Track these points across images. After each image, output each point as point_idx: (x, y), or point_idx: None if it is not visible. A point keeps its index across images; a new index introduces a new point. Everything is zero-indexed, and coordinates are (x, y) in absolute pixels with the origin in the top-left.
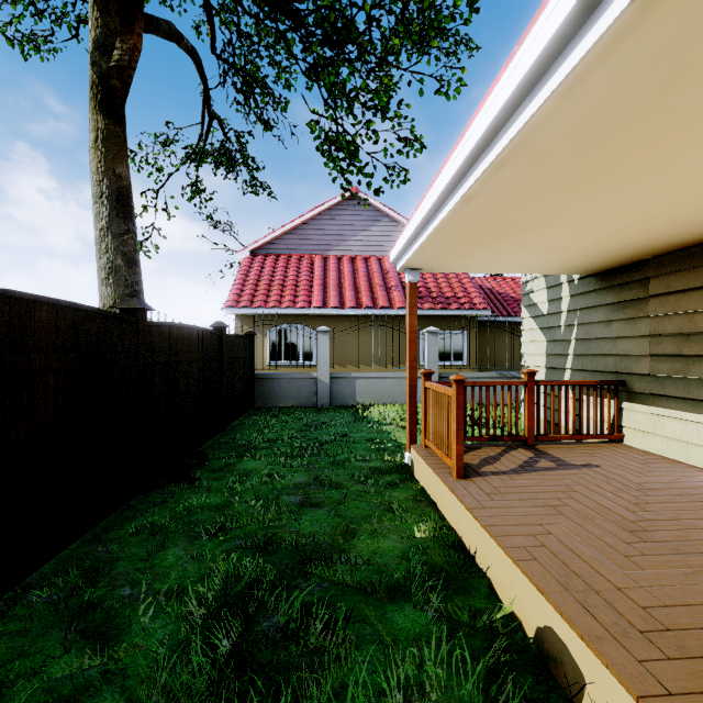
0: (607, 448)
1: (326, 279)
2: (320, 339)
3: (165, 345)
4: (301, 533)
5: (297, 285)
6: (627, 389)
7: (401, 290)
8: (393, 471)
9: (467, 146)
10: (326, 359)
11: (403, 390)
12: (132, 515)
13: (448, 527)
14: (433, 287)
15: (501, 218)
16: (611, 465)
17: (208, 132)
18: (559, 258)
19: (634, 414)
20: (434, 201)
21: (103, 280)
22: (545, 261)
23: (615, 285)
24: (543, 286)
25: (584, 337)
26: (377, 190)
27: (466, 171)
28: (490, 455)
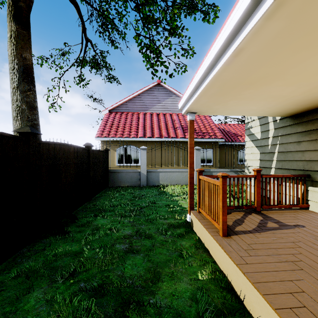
0: (302, 213)
1: (145, 124)
2: (141, 153)
3: (50, 155)
4: (124, 276)
5: (131, 126)
6: (312, 179)
7: (181, 129)
8: (181, 226)
9: (245, 1)
10: (145, 162)
11: (183, 178)
12: (19, 261)
13: (219, 270)
14: (196, 127)
15: (254, 71)
16: (311, 225)
17: (85, 48)
18: (276, 105)
19: (316, 193)
20: (211, 59)
21: (14, 117)
22: (266, 107)
23: (303, 121)
24: (258, 124)
25: (283, 151)
26: (170, 75)
27: (239, 28)
28: (237, 218)
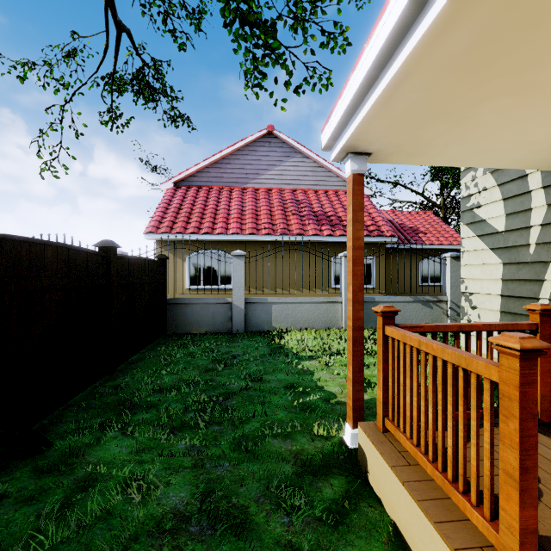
0: None
1: (244, 208)
2: (234, 264)
3: None
4: None
5: (216, 213)
6: None
7: (314, 218)
8: (332, 468)
9: None
10: (241, 284)
11: (319, 315)
12: None
13: None
14: (343, 216)
15: None
16: None
17: (117, 47)
18: None
19: None
20: None
21: None
22: None
23: None
24: (497, 197)
25: None
26: (296, 88)
27: None
28: None
